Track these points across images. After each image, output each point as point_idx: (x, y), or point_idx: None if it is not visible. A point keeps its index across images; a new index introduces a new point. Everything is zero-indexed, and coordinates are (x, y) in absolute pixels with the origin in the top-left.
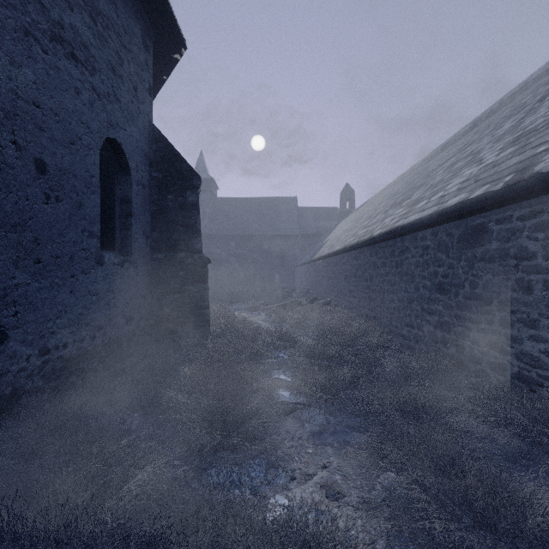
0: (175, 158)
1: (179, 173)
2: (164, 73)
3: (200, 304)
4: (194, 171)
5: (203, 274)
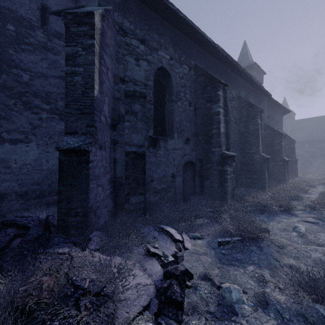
0: (288, 138)
1: (289, 141)
2: (283, 115)
3: (295, 170)
4: (293, 140)
5: (296, 163)
